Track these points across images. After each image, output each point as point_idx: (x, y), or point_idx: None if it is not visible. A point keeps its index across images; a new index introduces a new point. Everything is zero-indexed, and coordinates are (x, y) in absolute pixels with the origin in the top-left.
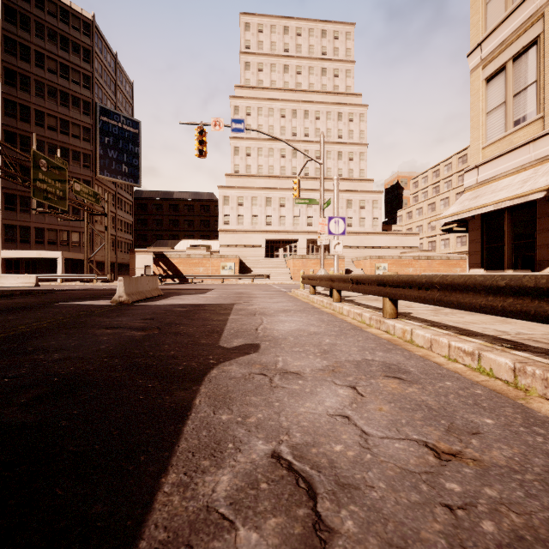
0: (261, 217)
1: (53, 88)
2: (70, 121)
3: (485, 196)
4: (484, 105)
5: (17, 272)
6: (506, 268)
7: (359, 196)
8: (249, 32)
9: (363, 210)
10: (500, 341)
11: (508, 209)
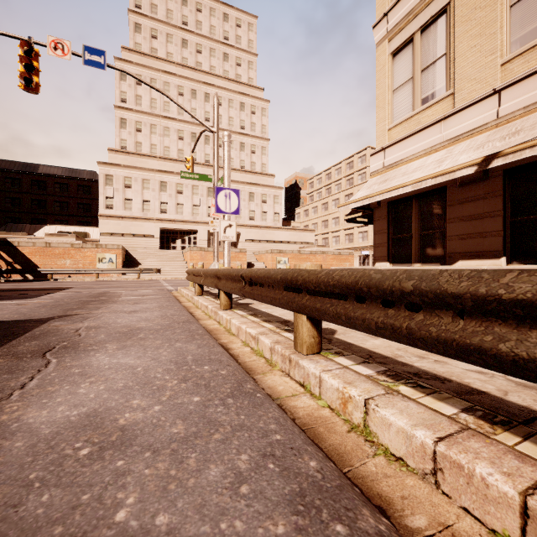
0: (154, 203)
1: None
2: None
3: (397, 178)
4: (390, 81)
5: None
6: (414, 261)
7: (261, 190)
8: None
9: (265, 204)
10: None
11: (416, 196)
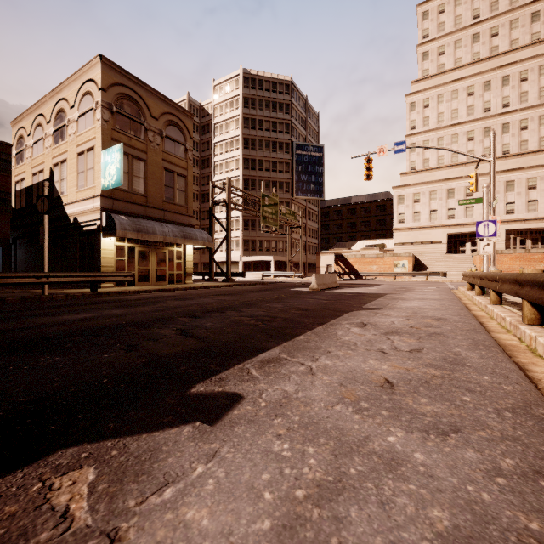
0: (441, 211)
1: (268, 141)
2: (277, 161)
3: None
4: None
5: (249, 270)
6: None
7: None
8: (427, 20)
9: None
10: None
11: None
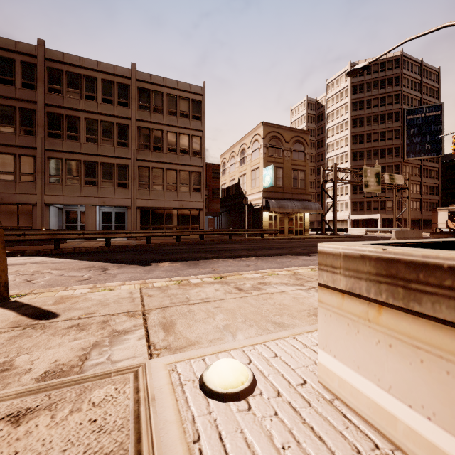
0: None
1: (376, 116)
2: (386, 130)
3: None
4: None
5: (357, 227)
6: None
7: None
8: None
9: None
10: None
11: None
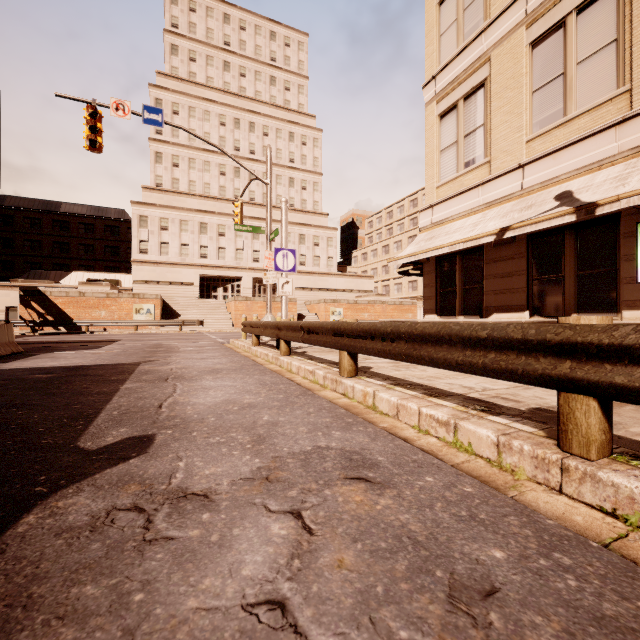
0: (193, 247)
1: None
2: None
3: (440, 237)
4: (438, 142)
5: None
6: (458, 314)
7: (313, 232)
8: (177, 6)
9: (317, 247)
10: (472, 403)
11: (459, 253)
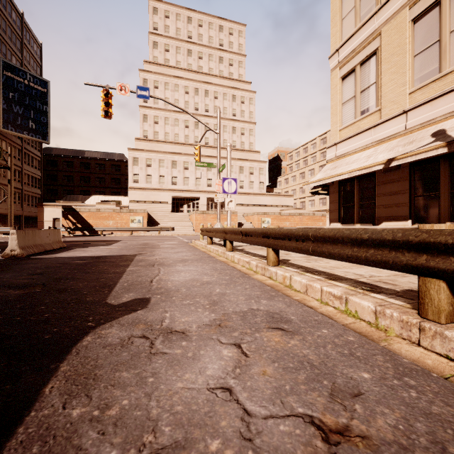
0: (167, 177)
1: None
2: None
3: (342, 166)
4: (340, 97)
5: None
6: (356, 222)
7: (249, 164)
8: (157, 15)
9: (252, 175)
10: (360, 284)
11: (357, 178)
